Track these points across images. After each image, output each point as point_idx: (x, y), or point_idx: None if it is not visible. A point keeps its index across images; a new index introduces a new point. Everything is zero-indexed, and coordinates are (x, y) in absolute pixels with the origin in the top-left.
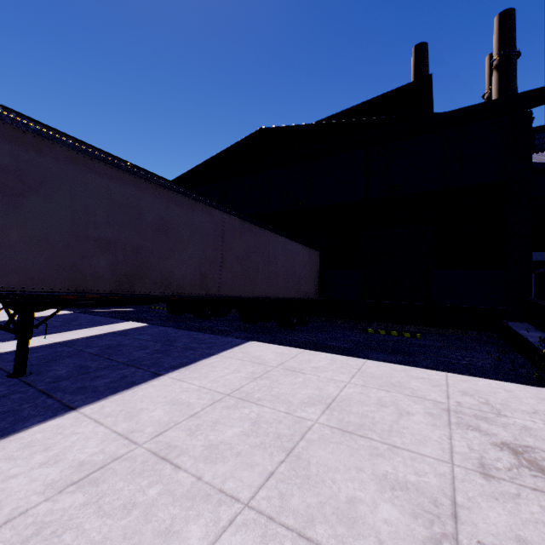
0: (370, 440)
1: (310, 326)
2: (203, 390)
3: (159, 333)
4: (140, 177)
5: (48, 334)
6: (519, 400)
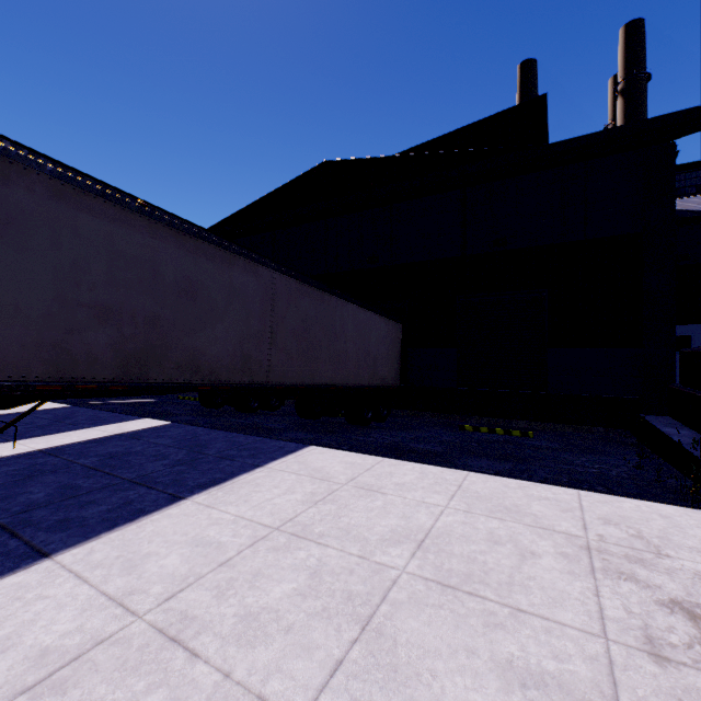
0: (484, 600)
1: (389, 422)
2: (240, 522)
3: (185, 435)
4: (155, 220)
5: (28, 437)
6: (682, 531)
